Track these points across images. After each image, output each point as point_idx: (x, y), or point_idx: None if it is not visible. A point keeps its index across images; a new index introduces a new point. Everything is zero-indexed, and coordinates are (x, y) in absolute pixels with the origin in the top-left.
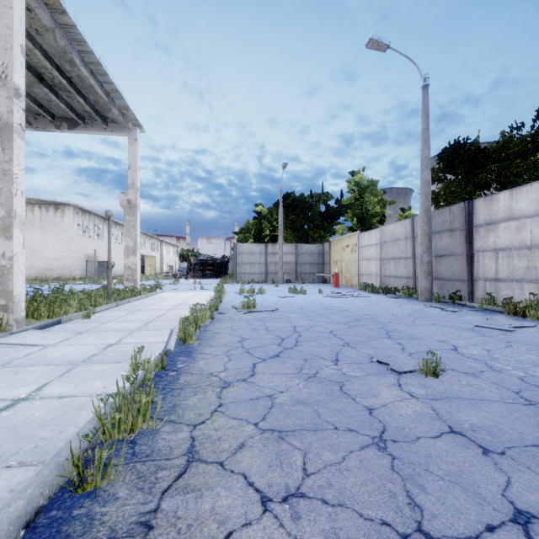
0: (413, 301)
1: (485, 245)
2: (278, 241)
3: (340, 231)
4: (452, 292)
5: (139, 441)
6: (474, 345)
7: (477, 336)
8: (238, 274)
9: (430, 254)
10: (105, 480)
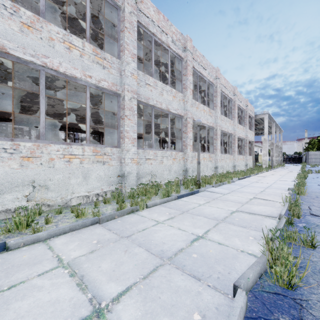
0: None
1: None
2: None
3: None
4: None
5: None
6: None
7: None
8: (309, 162)
9: None
10: None
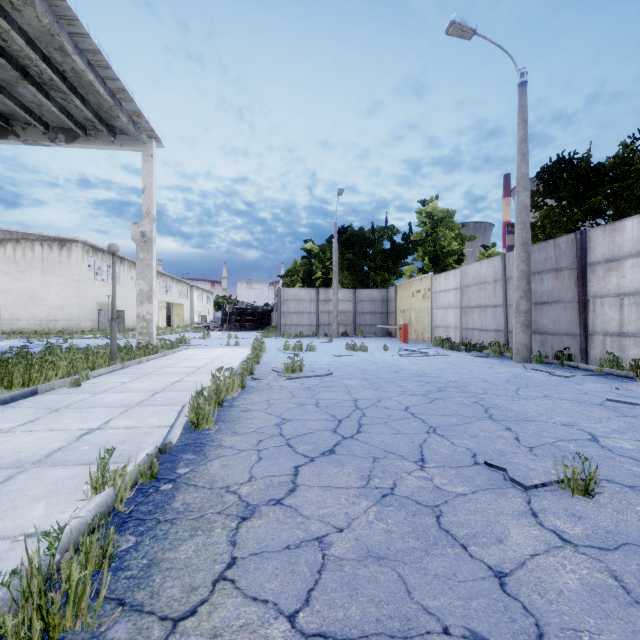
0: (507, 361)
1: (604, 289)
2: (332, 285)
3: (408, 273)
4: (558, 350)
5: None
6: (620, 432)
7: (615, 416)
8: (283, 325)
9: (529, 301)
10: None
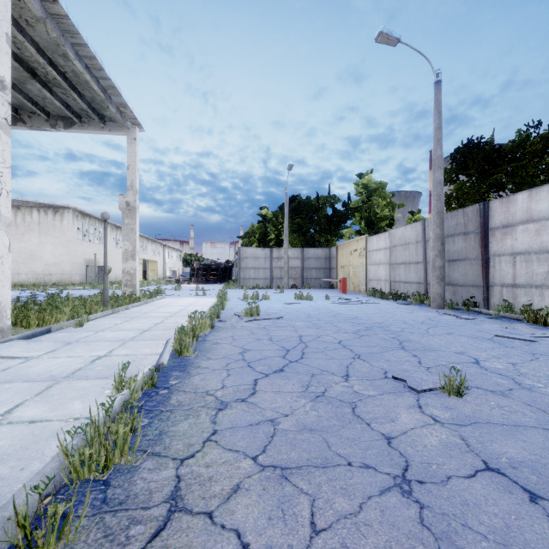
0: (425, 307)
1: (502, 249)
2: (283, 245)
3: (347, 235)
4: (466, 299)
5: (113, 482)
6: (497, 358)
7: (498, 347)
8: (242, 279)
9: (443, 259)
10: (62, 541)
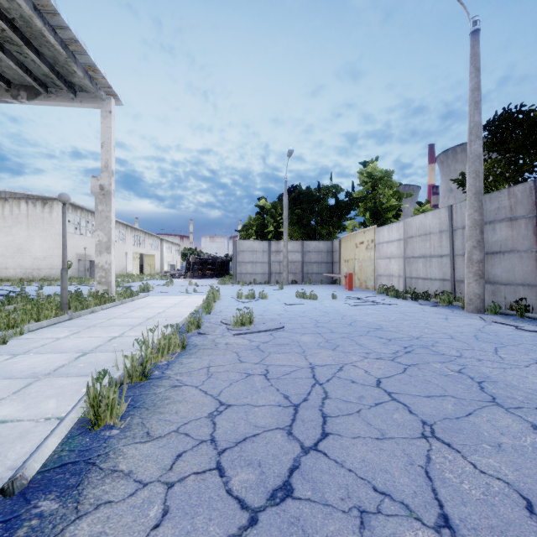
0: (458, 310)
1: None
2: (282, 238)
3: (350, 227)
4: (514, 301)
5: None
6: None
7: None
8: (239, 274)
9: (482, 251)
10: None
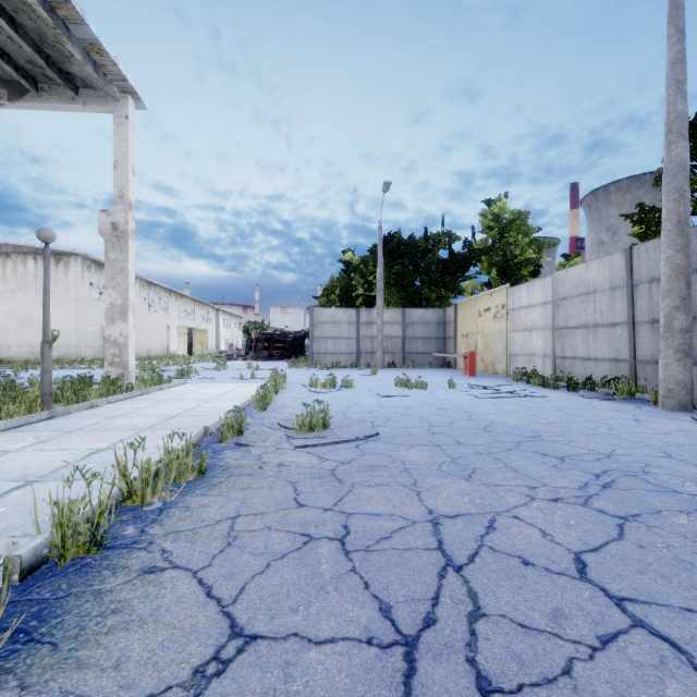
0: (648, 407)
1: None
2: (376, 305)
3: (469, 289)
4: None
5: None
6: None
7: None
8: (316, 354)
9: (690, 313)
10: None
